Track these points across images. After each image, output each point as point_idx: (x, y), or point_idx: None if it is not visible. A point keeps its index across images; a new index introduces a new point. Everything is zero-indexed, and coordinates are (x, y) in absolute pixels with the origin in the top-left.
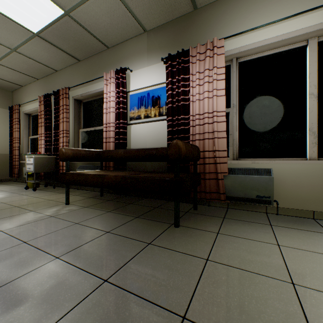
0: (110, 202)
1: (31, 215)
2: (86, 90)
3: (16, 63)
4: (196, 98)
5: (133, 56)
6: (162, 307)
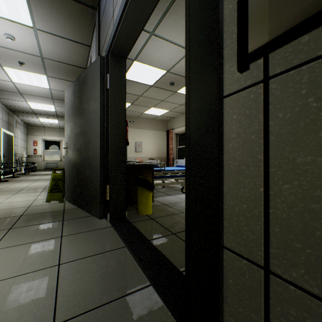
0: None
1: None
2: None
3: (178, 109)
4: None
5: None
6: None
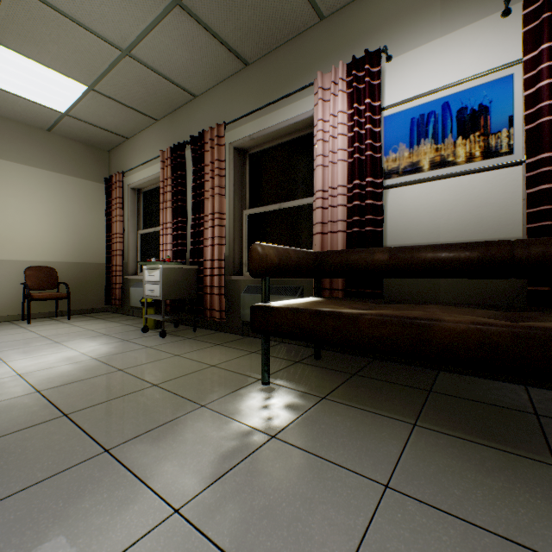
0: (364, 380)
1: (212, 426)
2: (262, 124)
3: (126, 86)
4: None
5: (394, 21)
6: None
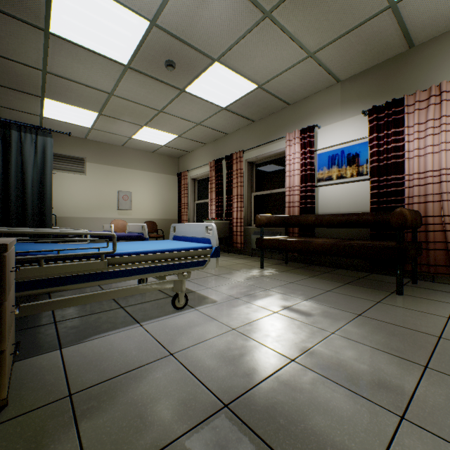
0: (302, 269)
1: (243, 274)
2: (261, 151)
3: (195, 134)
4: (413, 155)
5: (321, 110)
6: (418, 331)
